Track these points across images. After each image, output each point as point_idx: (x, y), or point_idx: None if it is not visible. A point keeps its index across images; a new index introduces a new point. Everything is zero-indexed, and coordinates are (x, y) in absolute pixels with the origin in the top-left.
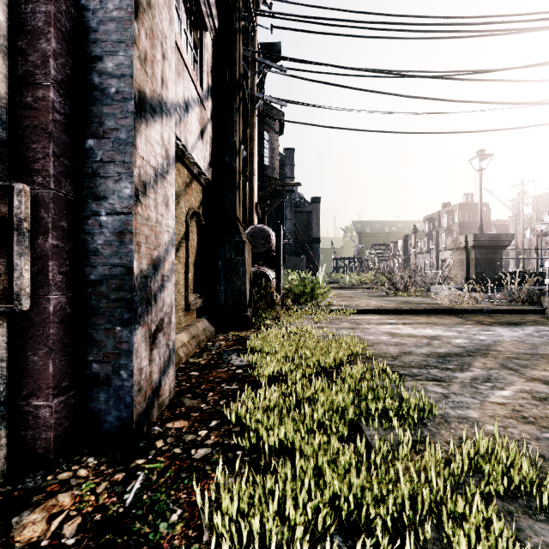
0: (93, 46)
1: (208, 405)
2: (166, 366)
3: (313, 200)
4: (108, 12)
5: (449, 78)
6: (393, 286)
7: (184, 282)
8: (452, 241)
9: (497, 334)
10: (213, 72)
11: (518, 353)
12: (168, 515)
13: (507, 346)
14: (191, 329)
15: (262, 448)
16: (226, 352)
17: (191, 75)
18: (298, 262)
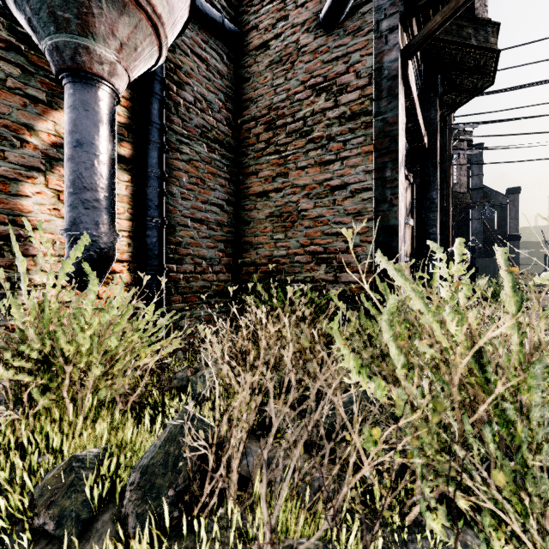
0: (425, 227)
1: None
2: None
3: (509, 191)
4: (430, 218)
5: None
6: None
7: None
8: None
9: None
10: None
11: None
12: None
13: None
14: None
15: None
16: None
17: None
18: (487, 264)
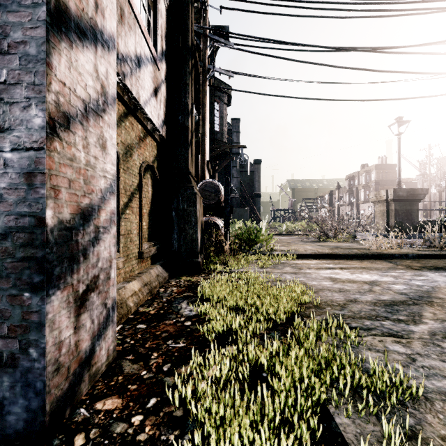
0: None
1: (149, 372)
2: (103, 328)
3: (255, 161)
4: None
5: (377, 51)
6: (324, 233)
7: (137, 231)
8: (374, 195)
9: (430, 279)
10: (167, 38)
11: None
12: None
13: None
14: (144, 277)
15: None
16: (176, 299)
17: (144, 33)
18: (242, 213)
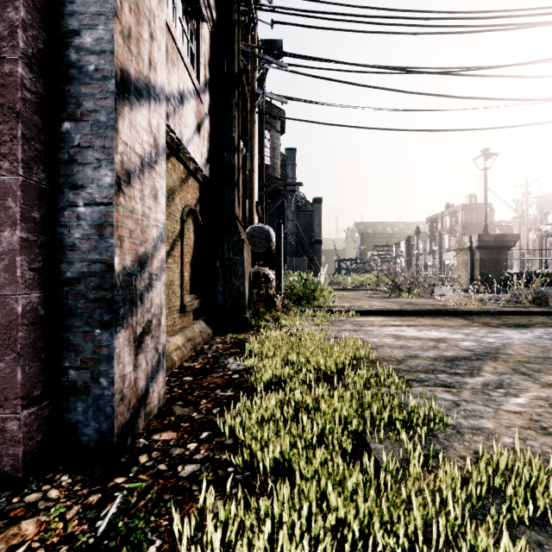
0: (69, 19)
1: (199, 414)
2: (155, 372)
3: (315, 200)
4: None
5: (454, 74)
6: (396, 287)
7: (179, 282)
8: (456, 241)
9: (505, 336)
10: (210, 65)
11: (530, 357)
12: (145, 547)
13: (517, 349)
14: (187, 332)
15: (257, 464)
16: (222, 355)
17: (187, 66)
18: (299, 264)
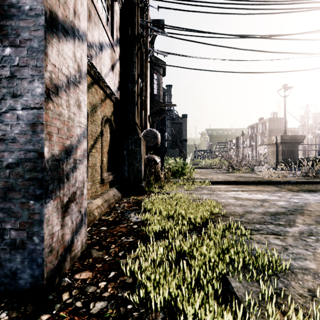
0: None
1: (109, 256)
2: (79, 227)
3: (183, 116)
4: None
5: (268, 38)
6: (232, 166)
7: (100, 164)
8: (267, 139)
9: (304, 198)
10: (120, 30)
11: None
12: None
13: (314, 206)
14: (104, 196)
15: (149, 301)
16: (127, 211)
17: (104, 27)
18: (174, 153)
